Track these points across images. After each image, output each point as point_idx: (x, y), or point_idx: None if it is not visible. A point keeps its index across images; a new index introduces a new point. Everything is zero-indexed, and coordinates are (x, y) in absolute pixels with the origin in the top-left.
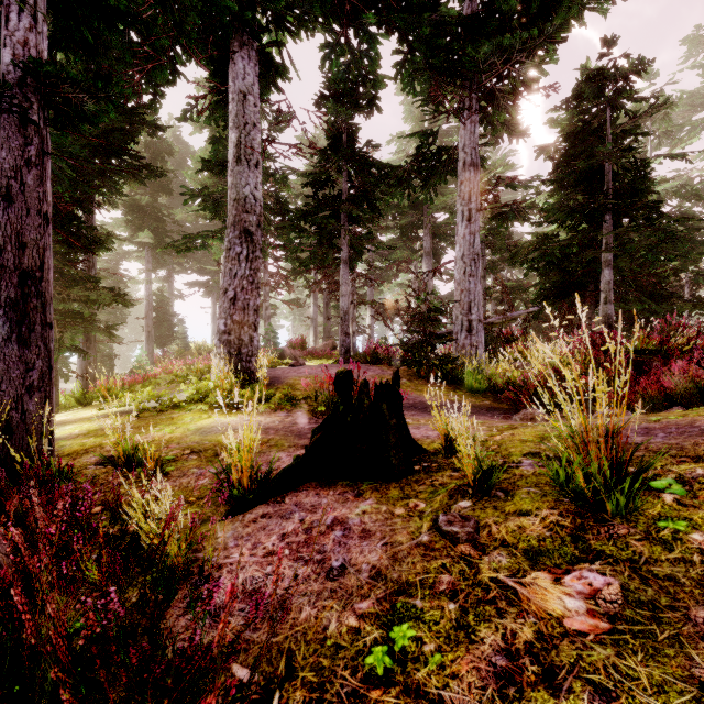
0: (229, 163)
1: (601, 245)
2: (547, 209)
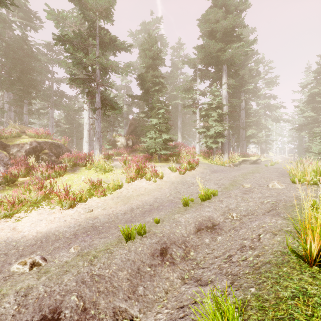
0: (6, 110)
1: (73, 133)
2: (66, 128)
